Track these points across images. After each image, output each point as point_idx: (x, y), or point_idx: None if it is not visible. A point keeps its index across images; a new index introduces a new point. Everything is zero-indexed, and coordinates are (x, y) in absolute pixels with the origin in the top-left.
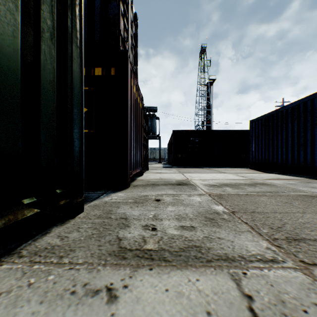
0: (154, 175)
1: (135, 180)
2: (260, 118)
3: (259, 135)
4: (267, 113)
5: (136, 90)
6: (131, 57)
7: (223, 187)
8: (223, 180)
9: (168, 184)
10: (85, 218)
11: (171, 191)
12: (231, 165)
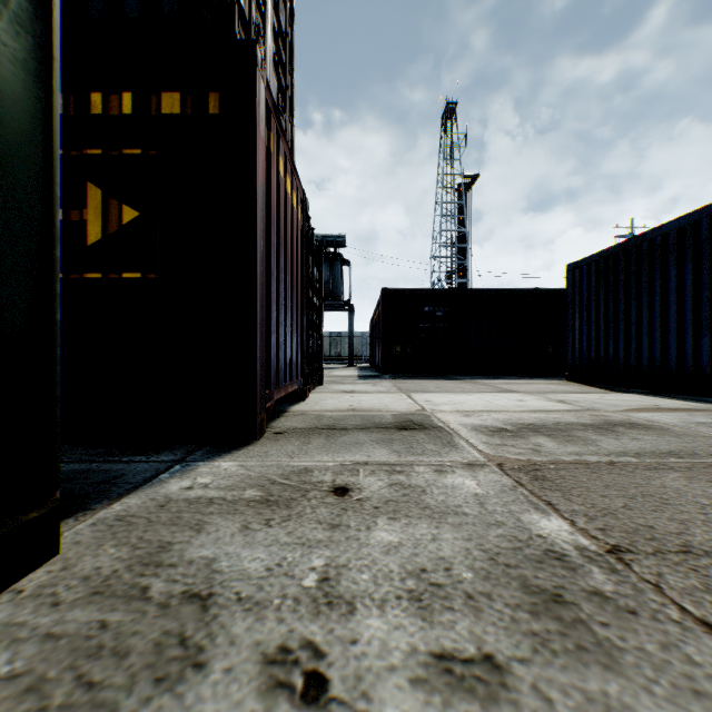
0: (337, 399)
1: (285, 413)
2: (595, 257)
3: (592, 299)
4: (612, 246)
5: (288, 172)
6: (273, 86)
7: (528, 438)
8: (519, 413)
9: (373, 425)
10: (41, 596)
11: (383, 454)
12: (520, 371)
